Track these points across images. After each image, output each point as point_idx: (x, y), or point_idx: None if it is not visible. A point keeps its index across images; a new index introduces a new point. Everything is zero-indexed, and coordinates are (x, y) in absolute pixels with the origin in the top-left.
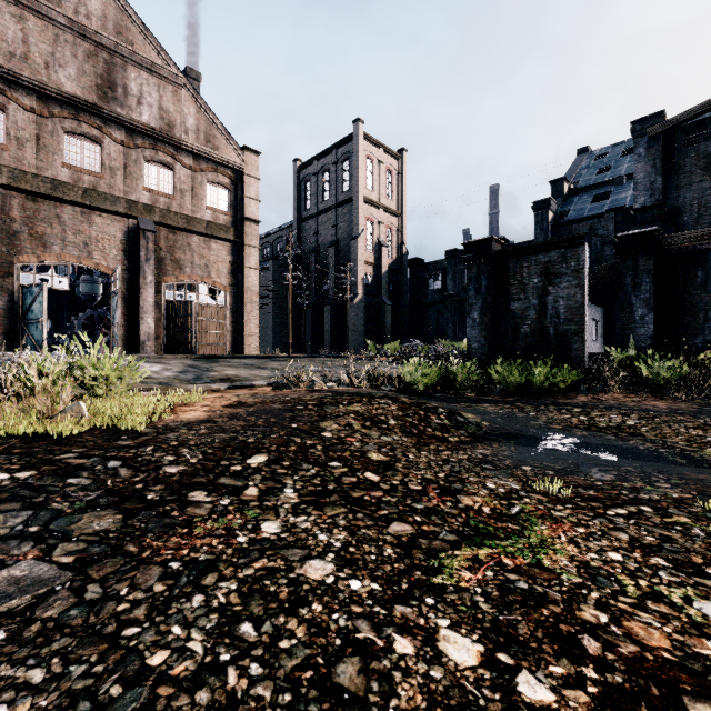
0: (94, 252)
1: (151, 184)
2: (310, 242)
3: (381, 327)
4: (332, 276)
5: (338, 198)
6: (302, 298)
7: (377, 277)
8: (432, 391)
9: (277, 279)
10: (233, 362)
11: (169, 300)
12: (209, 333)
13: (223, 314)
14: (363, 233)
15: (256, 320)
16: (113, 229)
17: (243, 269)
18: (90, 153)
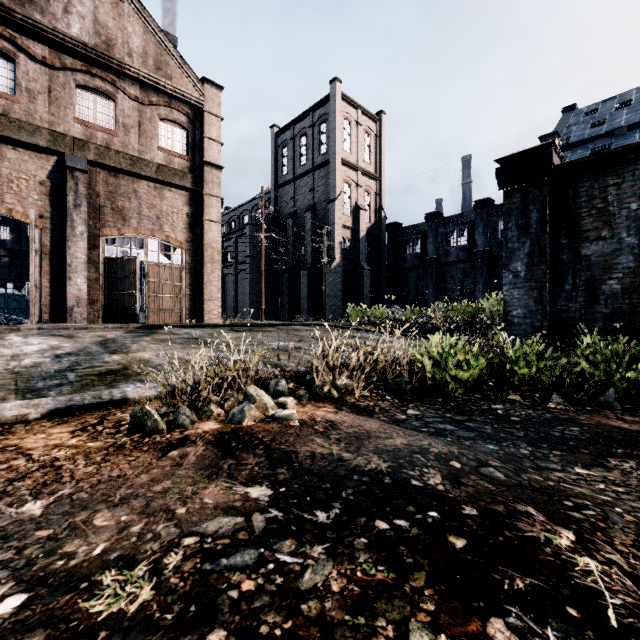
0: (6, 195)
1: (86, 116)
2: (285, 201)
3: (359, 292)
4: (309, 240)
5: (315, 161)
6: (279, 263)
7: (354, 241)
8: (471, 391)
9: (254, 245)
10: (176, 334)
11: (108, 257)
12: (161, 298)
13: (179, 276)
14: (341, 196)
15: (218, 282)
16: (33, 167)
17: (203, 222)
18: (1, 70)
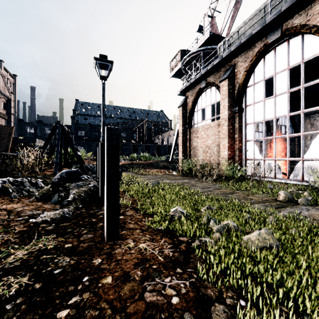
0: None
1: None
2: None
3: None
4: None
5: None
6: None
7: None
8: None
9: None
10: None
11: None
12: None
13: None
14: None
15: None
16: None
17: None
18: None
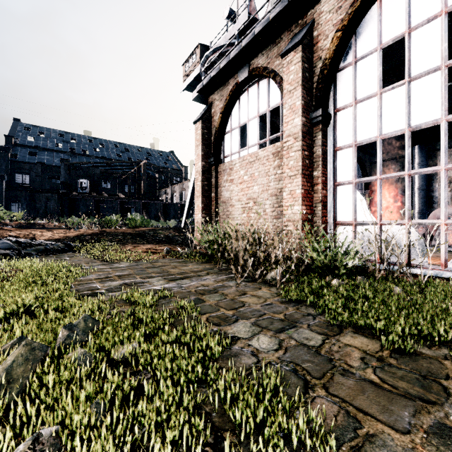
0: None
1: None
2: None
3: None
4: None
5: None
6: None
7: None
8: None
9: None
10: None
11: None
12: None
13: None
14: None
15: None
16: None
17: None
18: None
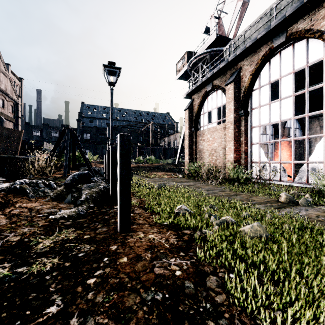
0: None
1: None
2: None
3: None
4: None
5: None
6: None
7: None
8: None
9: None
10: None
11: None
12: None
13: None
14: None
15: None
16: None
17: None
18: None
